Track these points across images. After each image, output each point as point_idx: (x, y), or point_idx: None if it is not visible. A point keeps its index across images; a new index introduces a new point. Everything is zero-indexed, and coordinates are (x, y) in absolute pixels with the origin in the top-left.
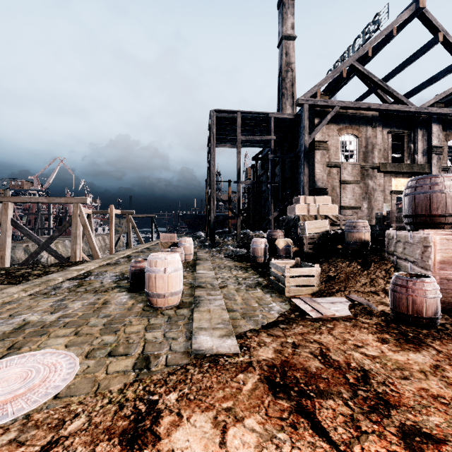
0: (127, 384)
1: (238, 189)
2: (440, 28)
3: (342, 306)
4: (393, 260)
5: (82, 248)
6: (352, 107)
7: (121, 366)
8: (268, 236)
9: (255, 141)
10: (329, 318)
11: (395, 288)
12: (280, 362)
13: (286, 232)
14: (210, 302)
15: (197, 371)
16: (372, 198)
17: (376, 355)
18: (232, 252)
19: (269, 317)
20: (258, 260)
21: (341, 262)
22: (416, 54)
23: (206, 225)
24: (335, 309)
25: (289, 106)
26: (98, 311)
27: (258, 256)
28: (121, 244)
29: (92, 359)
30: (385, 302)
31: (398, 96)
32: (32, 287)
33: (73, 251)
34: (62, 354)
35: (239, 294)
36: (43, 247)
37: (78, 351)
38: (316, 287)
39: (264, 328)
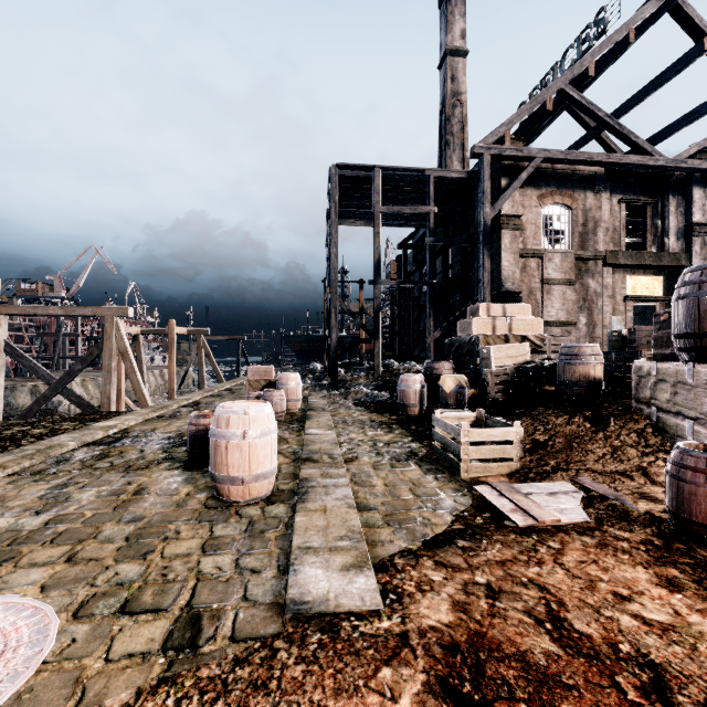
0: (143, 691)
1: (376, 294)
2: (706, 30)
3: (570, 500)
4: (648, 414)
5: (127, 390)
6: (563, 160)
7: (139, 641)
8: (427, 370)
9: (403, 217)
10: (549, 526)
11: (680, 473)
12: (466, 636)
13: (456, 363)
14: (327, 491)
15: (294, 655)
16: (594, 309)
17: (666, 622)
18: (366, 397)
19: (435, 522)
20: (410, 411)
21: (554, 416)
22: (666, 74)
23: (324, 352)
24: (557, 508)
25: (457, 163)
26: (122, 509)
27: (409, 404)
28: (191, 382)
29: (86, 620)
30: (648, 494)
31: (638, 141)
32: (17, 461)
33: (106, 395)
34: (29, 607)
35: (379, 475)
36: (56, 388)
37: (62, 600)
38: (516, 463)
39: (428, 548)
